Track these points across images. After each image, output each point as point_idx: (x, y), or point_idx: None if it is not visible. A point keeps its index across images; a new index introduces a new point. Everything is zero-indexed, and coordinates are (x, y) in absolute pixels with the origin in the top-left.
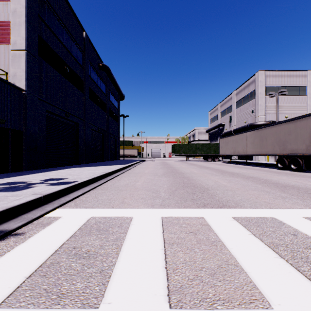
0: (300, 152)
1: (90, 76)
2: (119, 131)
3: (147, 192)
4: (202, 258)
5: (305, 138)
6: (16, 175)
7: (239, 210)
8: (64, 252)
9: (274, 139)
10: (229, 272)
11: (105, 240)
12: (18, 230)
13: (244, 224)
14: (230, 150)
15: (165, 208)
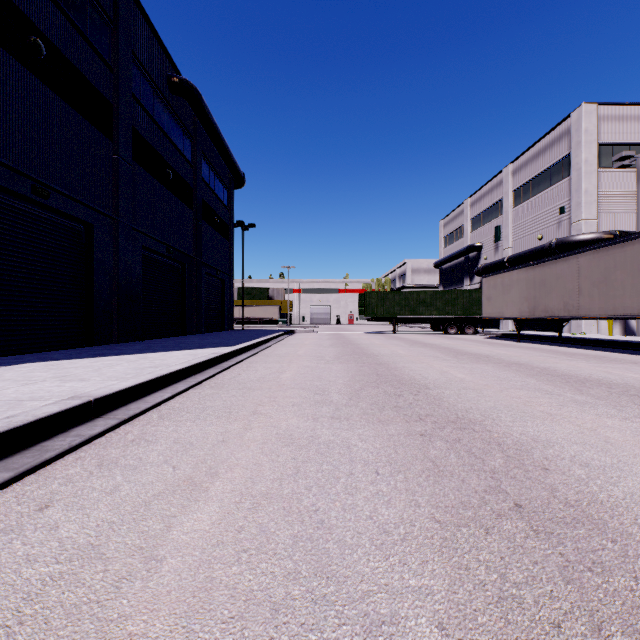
0: None
1: (139, 101)
2: (231, 262)
3: None
4: None
5: None
6: None
7: None
8: None
9: None
10: None
11: None
12: None
13: None
14: (518, 305)
15: None
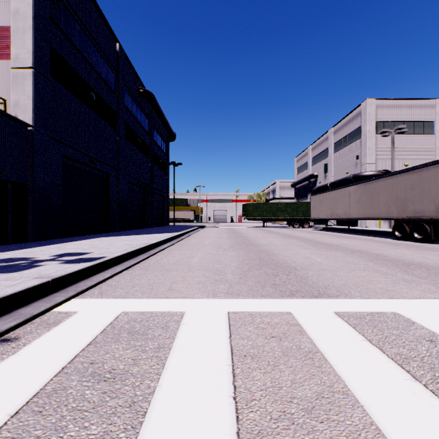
0: (427, 215)
1: (126, 106)
2: (168, 186)
3: (208, 273)
4: (292, 381)
5: (434, 194)
6: (18, 247)
7: (344, 301)
8: (75, 370)
9: (390, 196)
10: (336, 406)
11: (141, 350)
12: (9, 333)
13: (353, 323)
14: (326, 212)
15: (234, 298)
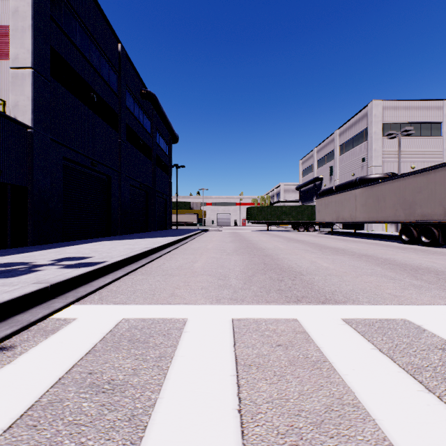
0: (435, 219)
1: (128, 108)
2: (170, 188)
3: (211, 278)
4: (300, 393)
5: (442, 197)
6: (17, 252)
7: (352, 308)
8: (73, 381)
9: (397, 199)
10: (346, 419)
11: (142, 359)
12: (5, 341)
13: (361, 331)
14: (331, 215)
15: (238, 304)
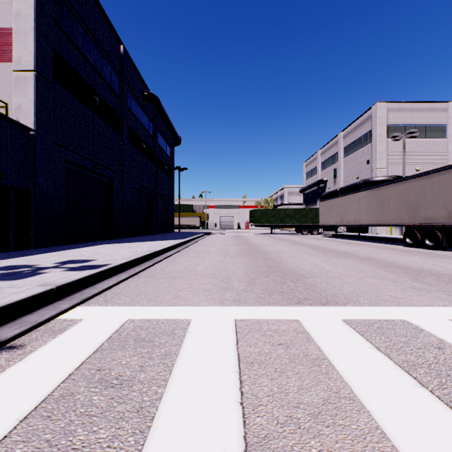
0: (439, 222)
1: (131, 110)
2: (173, 191)
3: (214, 280)
4: (299, 387)
5: (446, 200)
6: (20, 255)
7: (353, 309)
8: (83, 377)
9: (401, 202)
10: (342, 411)
11: (148, 357)
12: (14, 341)
13: (360, 331)
14: (335, 218)
15: (241, 306)
